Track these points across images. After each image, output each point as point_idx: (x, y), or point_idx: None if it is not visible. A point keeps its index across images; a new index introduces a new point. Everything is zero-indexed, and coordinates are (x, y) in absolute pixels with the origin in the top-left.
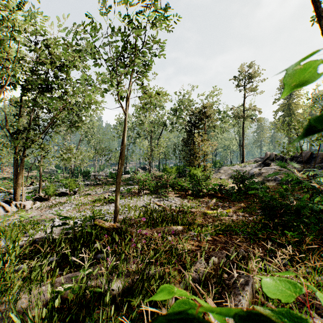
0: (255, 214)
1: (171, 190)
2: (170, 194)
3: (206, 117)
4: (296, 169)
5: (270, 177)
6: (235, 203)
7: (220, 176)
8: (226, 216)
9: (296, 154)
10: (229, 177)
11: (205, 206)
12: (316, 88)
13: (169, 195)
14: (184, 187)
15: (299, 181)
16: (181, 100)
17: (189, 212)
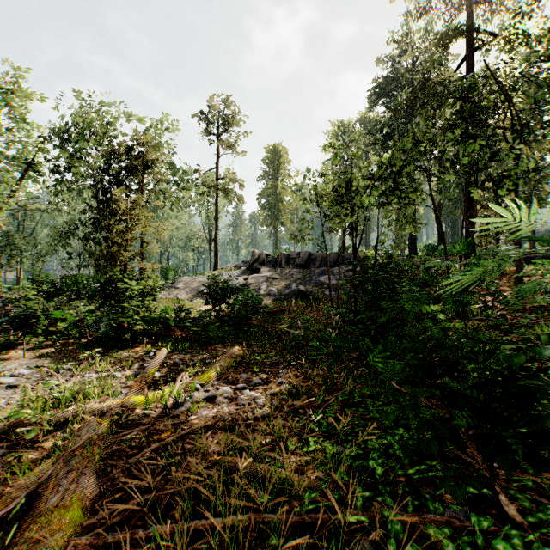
0: (271, 370)
1: (28, 338)
2: (18, 352)
3: (146, 165)
4: (295, 276)
5: (263, 290)
6: (220, 349)
7: (177, 295)
8: (205, 401)
9: (293, 255)
10: (194, 296)
11: (135, 373)
12: (342, 130)
13: (10, 355)
14: (74, 324)
15: (302, 295)
16: (84, 116)
17: (44, 433)
